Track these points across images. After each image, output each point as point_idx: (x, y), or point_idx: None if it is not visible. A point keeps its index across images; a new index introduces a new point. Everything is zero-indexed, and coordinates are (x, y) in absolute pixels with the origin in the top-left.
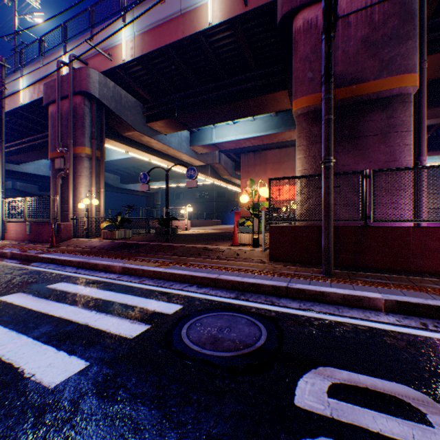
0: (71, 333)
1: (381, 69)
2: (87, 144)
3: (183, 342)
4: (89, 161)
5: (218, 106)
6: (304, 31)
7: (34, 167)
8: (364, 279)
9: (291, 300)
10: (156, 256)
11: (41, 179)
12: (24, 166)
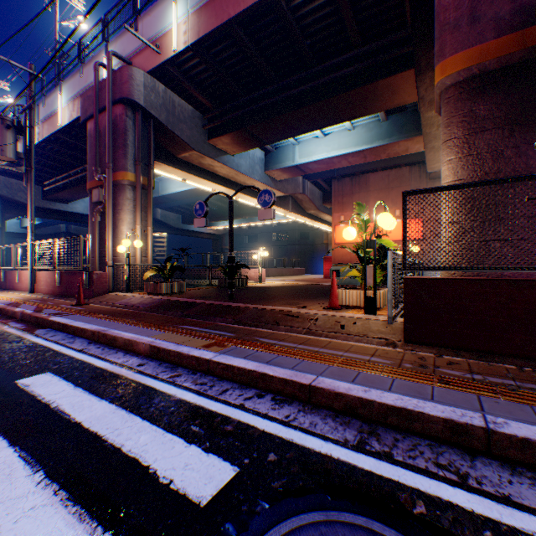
0: None
1: None
2: (130, 168)
3: None
4: (132, 191)
5: (304, 107)
6: None
7: (84, 206)
8: None
9: (506, 468)
10: (209, 325)
11: None
12: (73, 204)
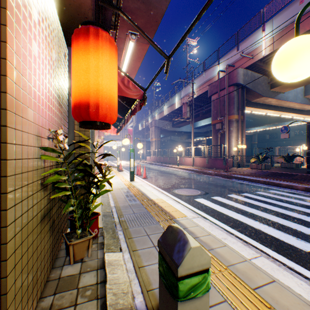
0: None
1: None
2: (235, 113)
3: None
4: (235, 123)
5: None
6: None
7: (185, 128)
8: None
9: None
10: None
11: (187, 133)
12: (181, 128)
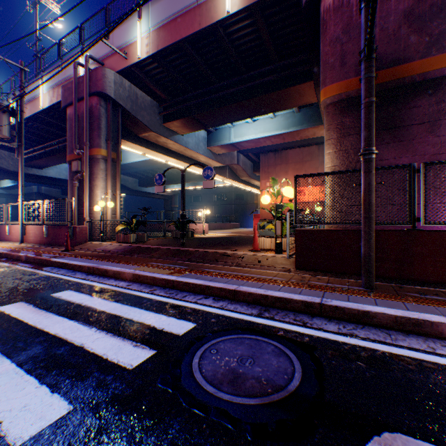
0: (62, 359)
1: (428, 45)
2: (103, 146)
3: (194, 379)
4: (104, 163)
5: (237, 103)
6: (334, 10)
7: (56, 171)
8: (415, 295)
9: (326, 320)
10: (170, 262)
11: (63, 182)
12: (47, 170)
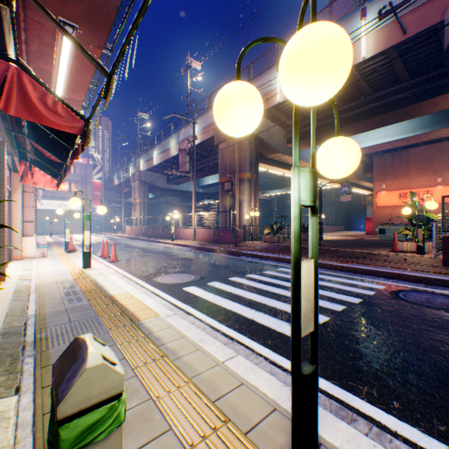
0: (333, 289)
1: None
2: (248, 170)
3: (406, 300)
4: (248, 183)
5: (361, 121)
6: None
7: (187, 185)
8: None
9: None
10: (326, 257)
11: (190, 194)
12: (181, 185)
